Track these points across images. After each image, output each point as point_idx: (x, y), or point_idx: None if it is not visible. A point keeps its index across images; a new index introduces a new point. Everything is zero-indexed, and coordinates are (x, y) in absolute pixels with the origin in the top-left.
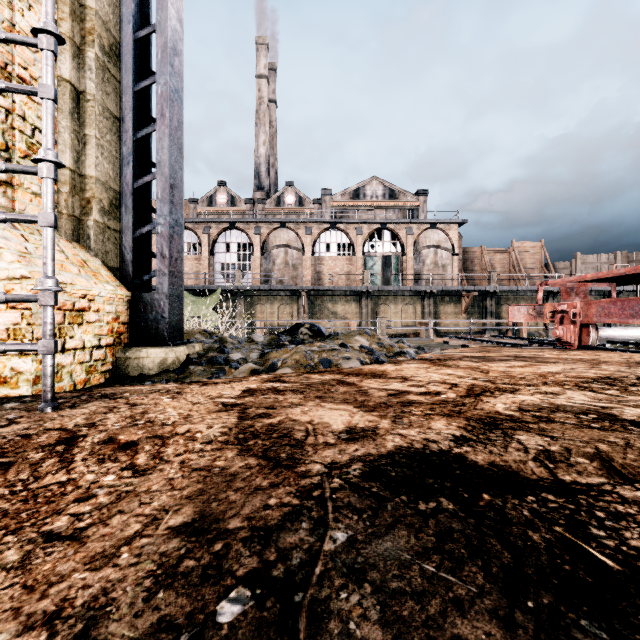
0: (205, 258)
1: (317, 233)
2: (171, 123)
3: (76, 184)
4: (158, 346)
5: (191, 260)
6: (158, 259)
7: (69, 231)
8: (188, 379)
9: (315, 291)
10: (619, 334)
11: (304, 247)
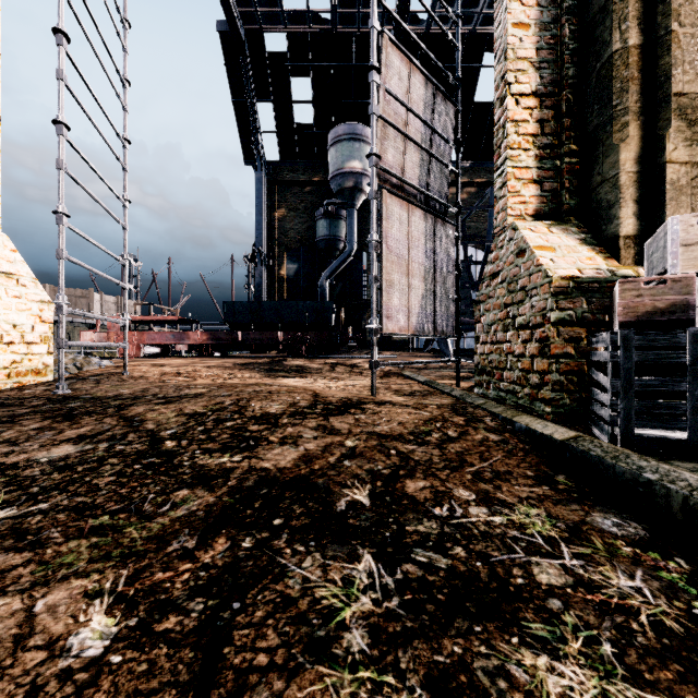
0: None
1: None
2: None
3: None
4: None
5: None
6: None
7: None
8: None
9: None
10: (147, 350)
11: None
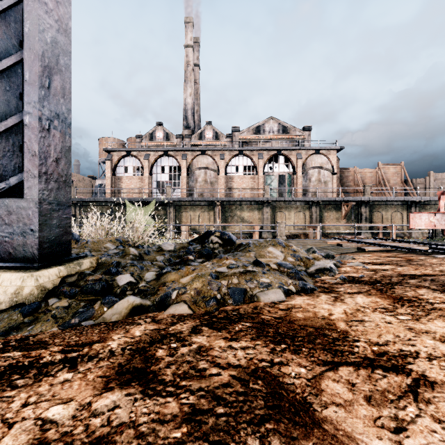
0: (145, 177)
1: (229, 158)
2: None
3: None
4: (20, 268)
5: (135, 179)
6: (26, 157)
7: None
8: (28, 328)
9: (227, 202)
10: None
11: (219, 169)
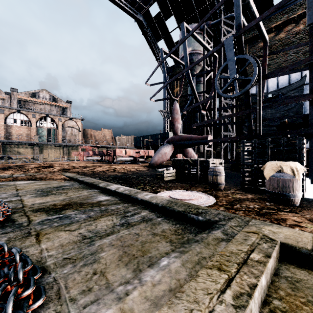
0: None
1: (8, 113)
2: None
3: None
4: None
5: None
6: None
7: None
8: None
9: (7, 142)
10: (92, 158)
11: None
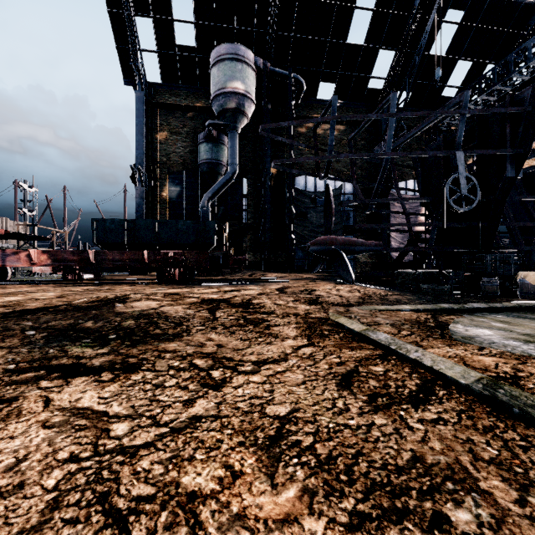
0: None
1: None
2: None
3: None
4: None
5: None
6: None
7: None
8: None
9: None
10: None
11: None
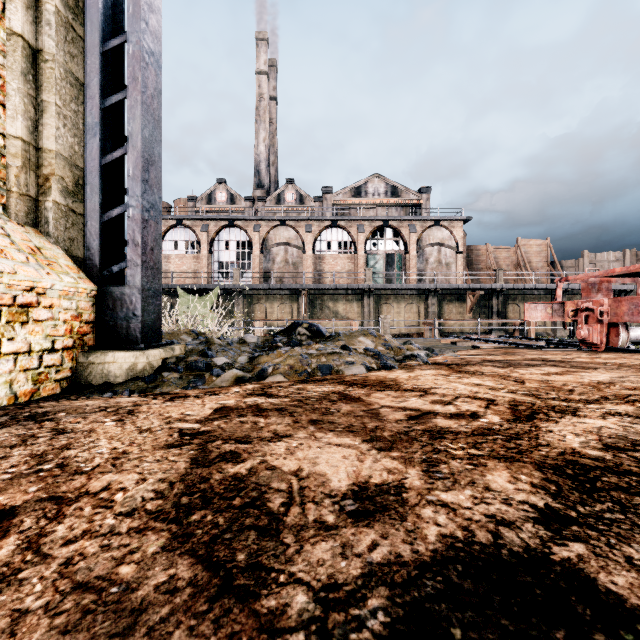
0: (203, 256)
1: (318, 231)
2: (145, 89)
3: (31, 158)
4: (128, 349)
5: (189, 258)
6: (129, 247)
7: (21, 213)
8: (158, 389)
9: (316, 290)
10: None
11: (304, 245)
